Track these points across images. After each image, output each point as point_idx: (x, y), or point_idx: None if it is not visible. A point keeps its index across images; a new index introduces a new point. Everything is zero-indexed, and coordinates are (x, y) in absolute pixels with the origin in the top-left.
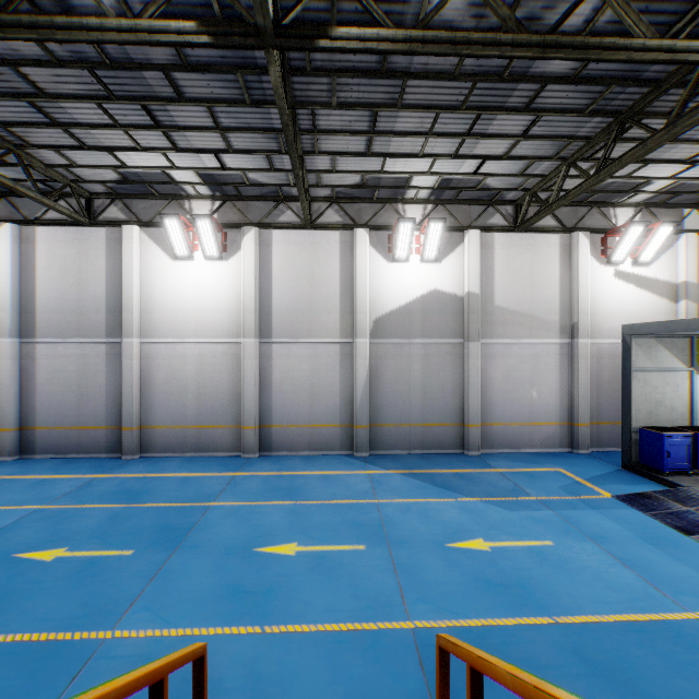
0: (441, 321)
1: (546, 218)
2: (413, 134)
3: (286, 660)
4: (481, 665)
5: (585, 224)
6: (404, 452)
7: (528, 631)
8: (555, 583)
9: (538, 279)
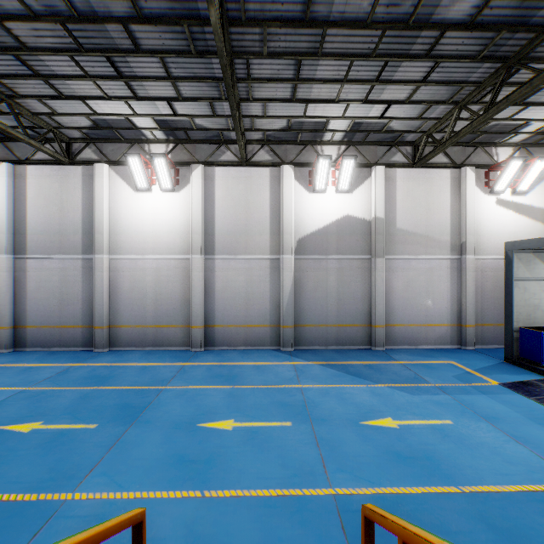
0: (353, 241)
1: (439, 156)
2: (331, 81)
3: (222, 522)
4: (417, 542)
5: (472, 161)
6: (322, 348)
7: (437, 499)
8: (457, 457)
9: (433, 206)
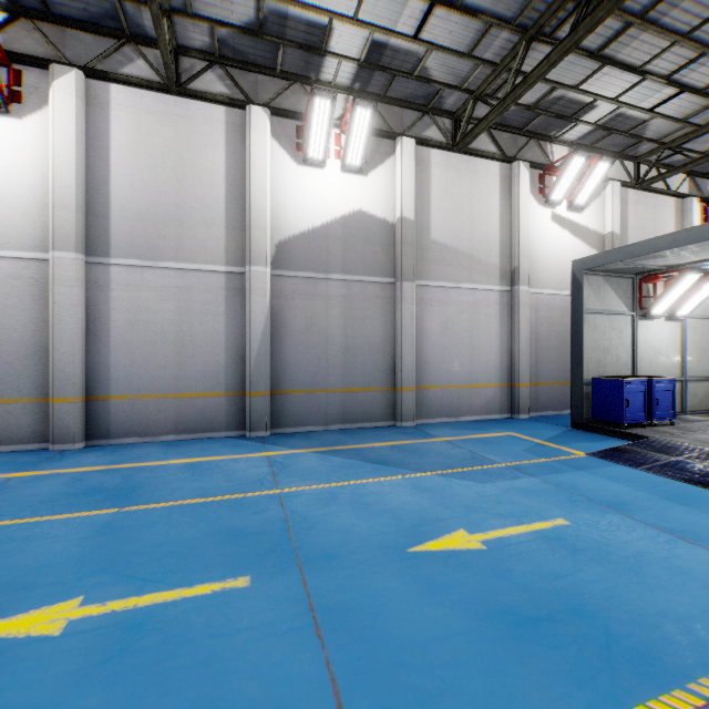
0: (368, 253)
1: (486, 142)
2: None
3: None
4: None
5: (525, 156)
6: (319, 428)
7: None
8: (625, 595)
9: (478, 212)
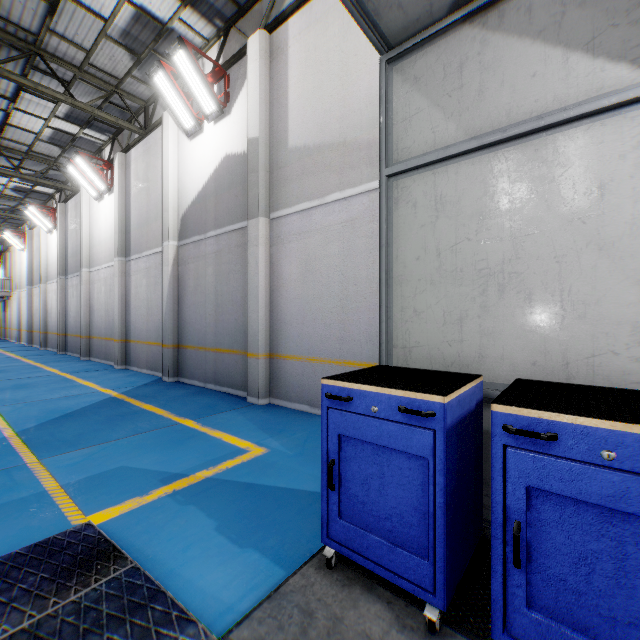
0: (232, 199)
1: None
2: None
3: None
4: None
5: None
6: (202, 385)
7: None
8: None
9: (356, 60)
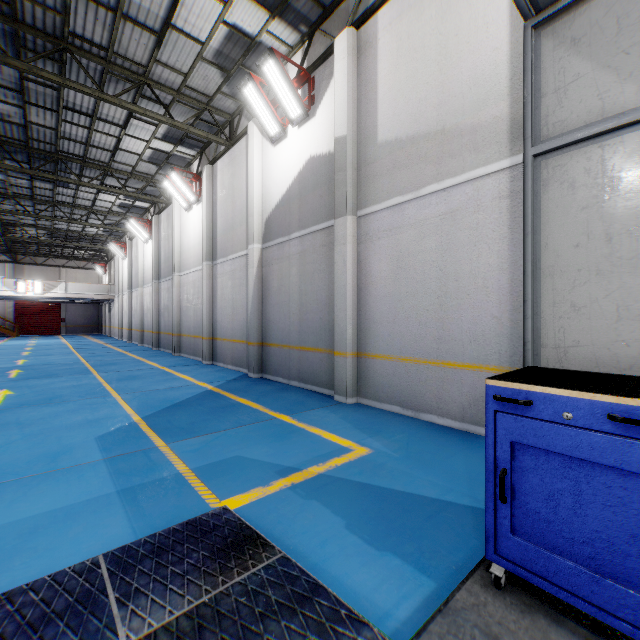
0: (316, 200)
1: None
2: None
3: None
4: None
5: None
6: (285, 381)
7: None
8: None
9: (456, 41)
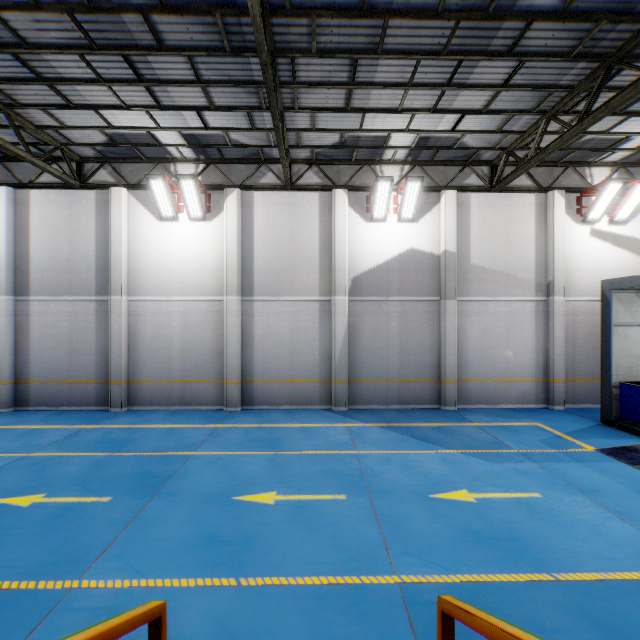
0: (418, 279)
1: (522, 178)
2: (393, 86)
3: (262, 616)
4: None
5: (561, 184)
6: (382, 407)
7: (526, 589)
8: (549, 537)
9: (514, 237)
